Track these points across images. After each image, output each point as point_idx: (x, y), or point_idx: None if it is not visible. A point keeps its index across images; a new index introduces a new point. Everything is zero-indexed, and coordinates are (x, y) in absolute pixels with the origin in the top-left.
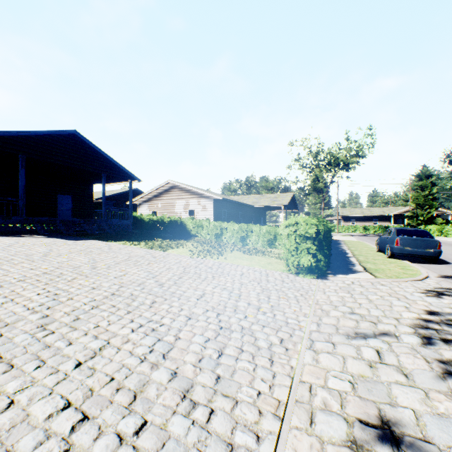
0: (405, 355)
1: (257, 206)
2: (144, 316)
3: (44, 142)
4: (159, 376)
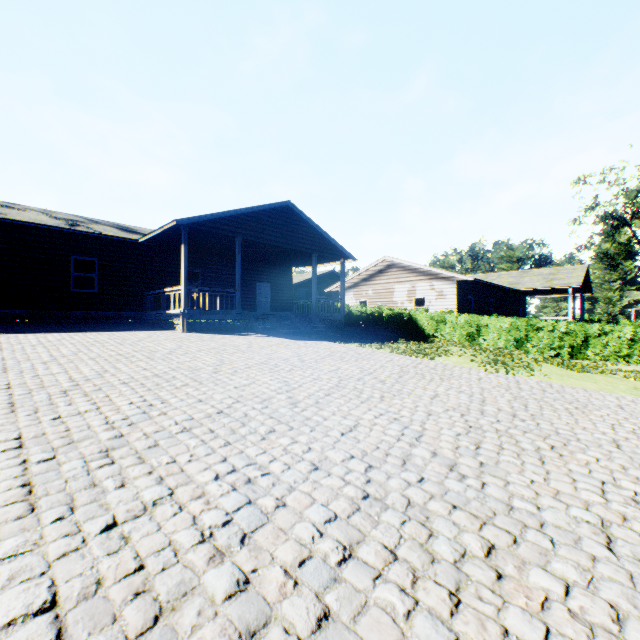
0: None
1: (519, 289)
2: (576, 470)
3: (258, 219)
4: None
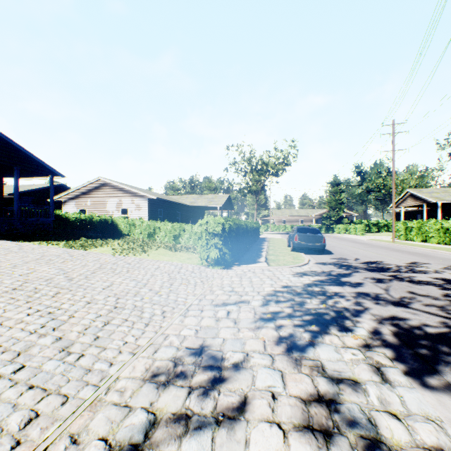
0: (245, 312)
1: (195, 206)
2: (44, 304)
3: None
4: (45, 341)
